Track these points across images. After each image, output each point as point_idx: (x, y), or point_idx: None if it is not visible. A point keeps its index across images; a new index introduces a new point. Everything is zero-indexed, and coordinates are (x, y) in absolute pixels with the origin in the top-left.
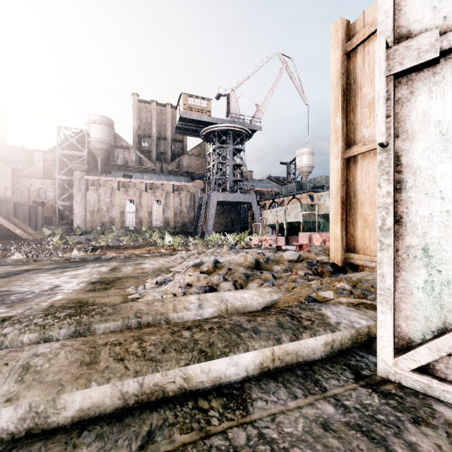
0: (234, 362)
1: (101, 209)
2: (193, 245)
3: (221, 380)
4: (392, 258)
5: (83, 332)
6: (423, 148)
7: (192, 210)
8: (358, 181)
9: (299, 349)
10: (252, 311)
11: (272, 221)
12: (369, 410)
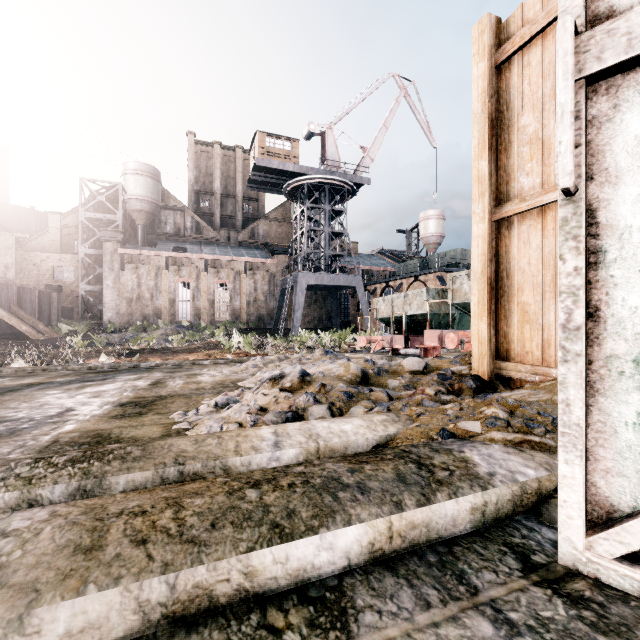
0: (328, 544)
1: (142, 296)
2: (273, 348)
3: (306, 573)
4: (583, 376)
5: (92, 490)
6: (635, 197)
7: (272, 297)
8: (513, 254)
9: (431, 518)
10: (357, 454)
11: (385, 313)
12: (552, 631)
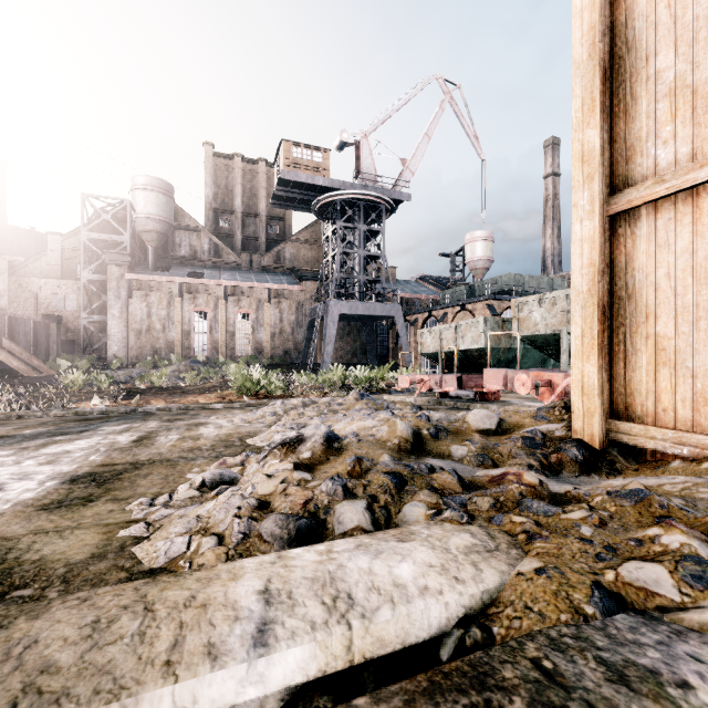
0: None
1: (153, 327)
2: (299, 388)
3: None
4: None
5: None
6: None
7: (299, 328)
8: (640, 263)
9: None
10: (437, 681)
11: (432, 348)
12: None
